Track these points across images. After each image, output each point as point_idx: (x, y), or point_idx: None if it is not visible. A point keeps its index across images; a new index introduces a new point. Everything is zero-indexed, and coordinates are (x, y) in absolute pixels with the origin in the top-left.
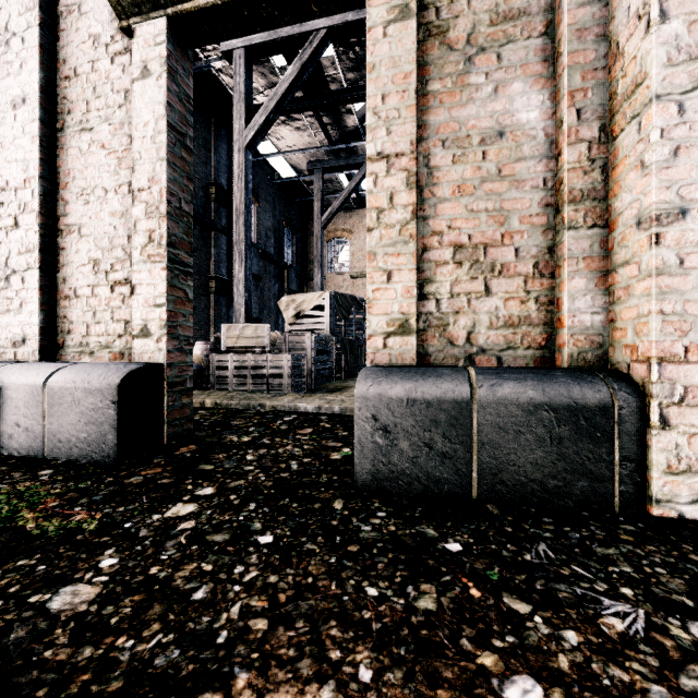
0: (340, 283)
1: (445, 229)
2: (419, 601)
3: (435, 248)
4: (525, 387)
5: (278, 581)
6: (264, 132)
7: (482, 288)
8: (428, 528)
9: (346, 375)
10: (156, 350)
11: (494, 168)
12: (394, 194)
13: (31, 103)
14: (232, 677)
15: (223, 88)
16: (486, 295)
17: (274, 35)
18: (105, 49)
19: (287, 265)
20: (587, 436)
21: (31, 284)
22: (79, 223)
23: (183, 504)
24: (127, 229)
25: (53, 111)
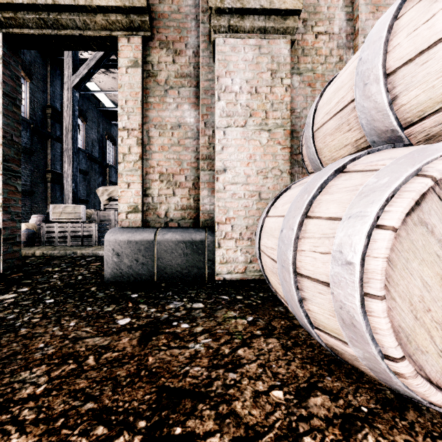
0: None
1: (156, 165)
2: (106, 309)
3: (151, 173)
4: (176, 234)
5: (50, 310)
6: (87, 80)
7: (172, 192)
8: (129, 292)
9: None
10: None
11: (177, 140)
12: (131, 147)
13: None
14: (19, 330)
15: None
16: (173, 195)
17: None
18: None
19: (108, 165)
20: (196, 252)
21: None
22: None
23: (9, 294)
24: None
25: None
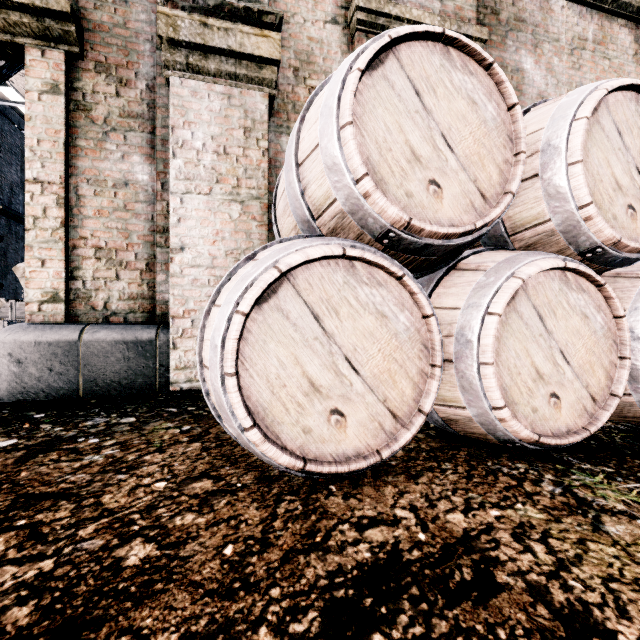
0: None
1: (89, 236)
2: None
3: (82, 247)
4: (113, 332)
5: None
6: None
7: (115, 275)
8: (33, 412)
9: None
10: None
11: (122, 203)
12: (47, 208)
13: None
14: None
15: None
16: (117, 279)
17: None
18: None
19: None
20: (143, 356)
21: None
22: None
23: None
24: None
25: None
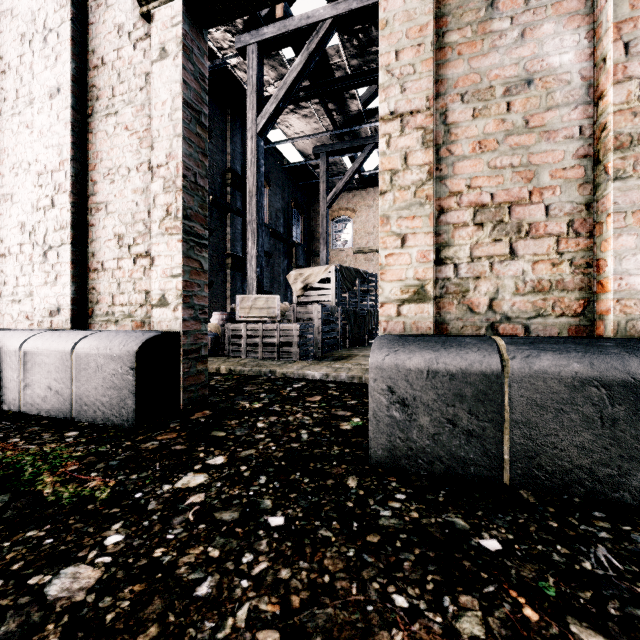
0: (344, 258)
1: (464, 189)
2: (460, 621)
3: (453, 209)
4: (567, 359)
5: (290, 578)
6: (274, 119)
7: (507, 251)
8: (456, 517)
9: (350, 344)
10: (173, 319)
11: (521, 119)
12: (408, 154)
13: (64, 92)
14: None
15: (237, 83)
16: (512, 258)
17: (283, 29)
18: (128, 37)
19: (295, 243)
20: None
21: (64, 258)
22: (105, 200)
23: (194, 474)
24: (147, 205)
25: (84, 99)
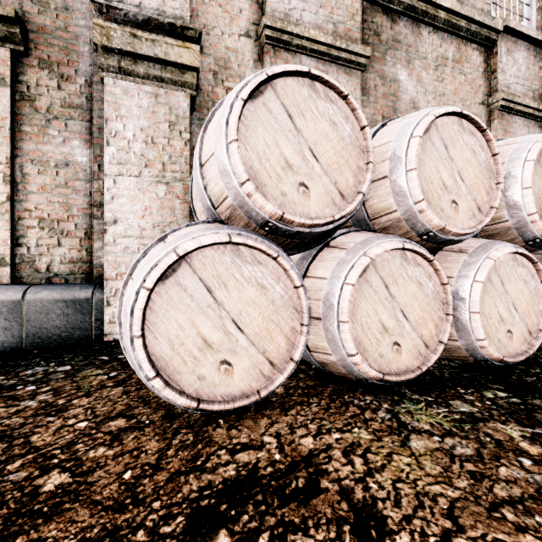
0: None
1: (33, 209)
2: None
3: (27, 218)
4: (53, 292)
5: None
6: None
7: (56, 242)
8: None
9: None
10: None
11: (63, 181)
12: None
13: None
14: None
15: None
16: (59, 246)
17: None
18: None
19: None
20: (80, 312)
21: None
22: None
23: None
24: None
25: None
